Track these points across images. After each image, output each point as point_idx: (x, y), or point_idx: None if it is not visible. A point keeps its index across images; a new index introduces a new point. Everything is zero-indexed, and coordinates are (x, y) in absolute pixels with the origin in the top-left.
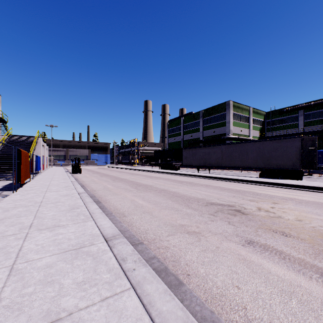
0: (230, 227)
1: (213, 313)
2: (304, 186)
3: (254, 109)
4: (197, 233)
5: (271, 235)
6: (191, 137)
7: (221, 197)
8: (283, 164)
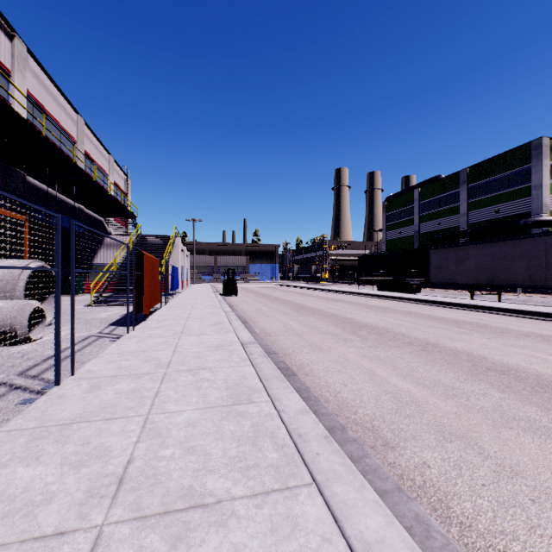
0: None
1: None
2: None
3: None
4: None
5: None
6: (438, 226)
7: None
8: None
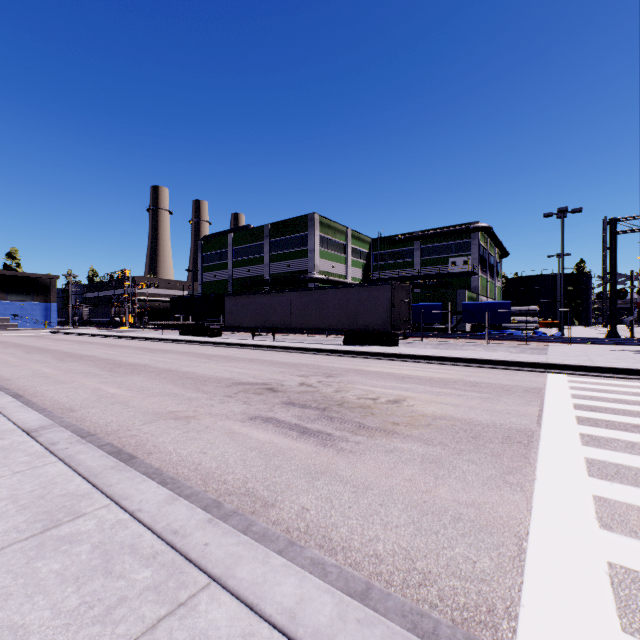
0: (243, 407)
1: (158, 469)
2: (385, 354)
3: (355, 232)
4: (190, 417)
5: (287, 409)
6: (248, 273)
7: (262, 374)
8: (372, 323)
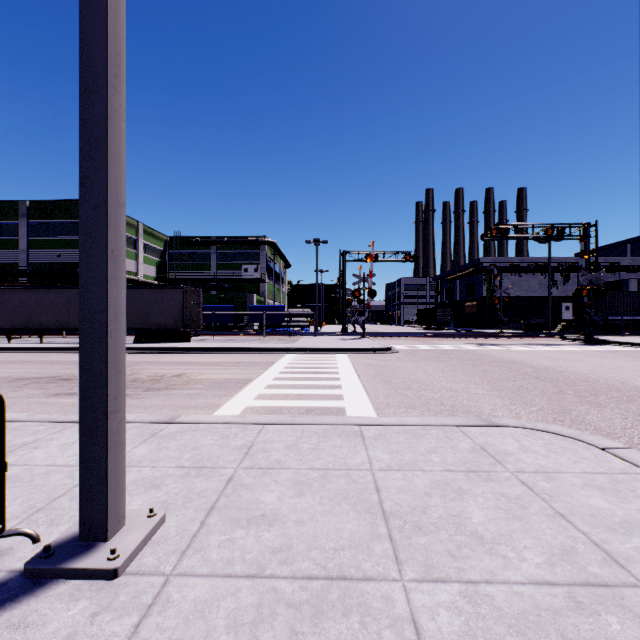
0: (41, 391)
1: None
2: (176, 348)
3: (147, 227)
4: None
5: None
6: None
7: (47, 371)
8: (165, 323)
